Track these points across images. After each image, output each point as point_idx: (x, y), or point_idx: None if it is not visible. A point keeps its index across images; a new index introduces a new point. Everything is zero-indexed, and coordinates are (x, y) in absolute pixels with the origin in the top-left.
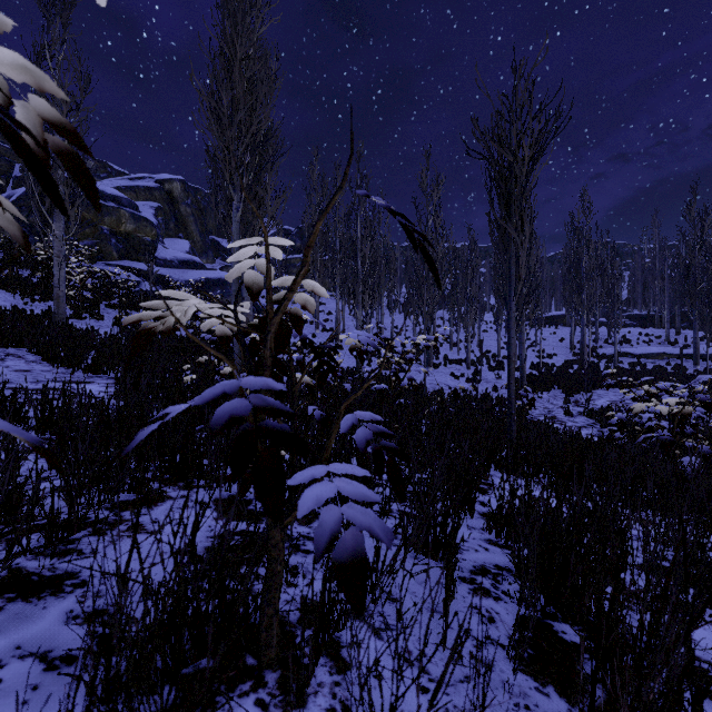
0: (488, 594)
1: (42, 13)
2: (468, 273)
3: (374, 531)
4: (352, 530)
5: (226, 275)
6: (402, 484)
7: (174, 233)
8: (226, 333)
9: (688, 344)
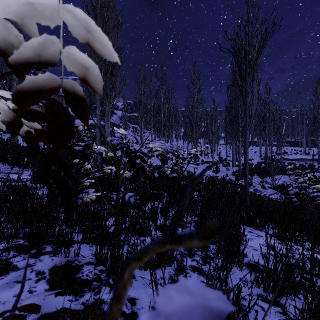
0: None
1: None
2: (213, 121)
3: None
4: None
5: None
6: None
7: None
8: None
9: (314, 154)
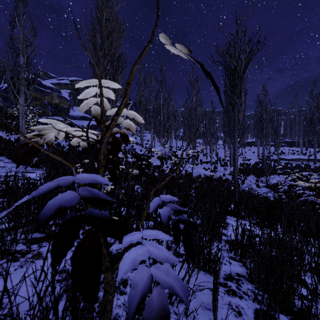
0: (235, 294)
1: (14, 0)
2: (211, 122)
3: (174, 290)
4: (158, 289)
5: (79, 108)
6: (192, 247)
7: (77, 104)
8: (86, 146)
9: (311, 154)
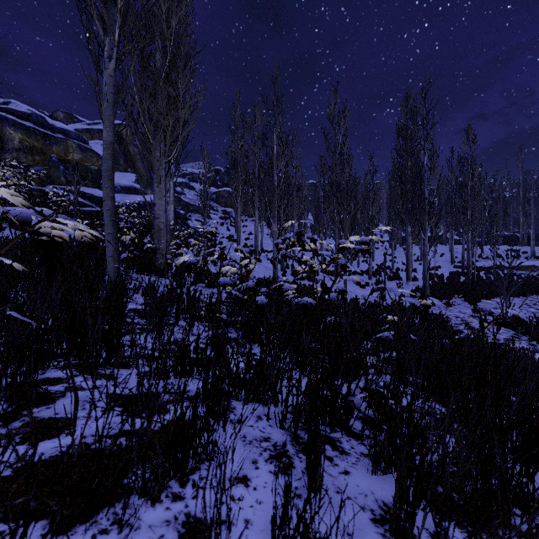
0: None
1: None
2: (370, 195)
3: None
4: None
5: None
6: None
7: (123, 168)
8: None
9: None
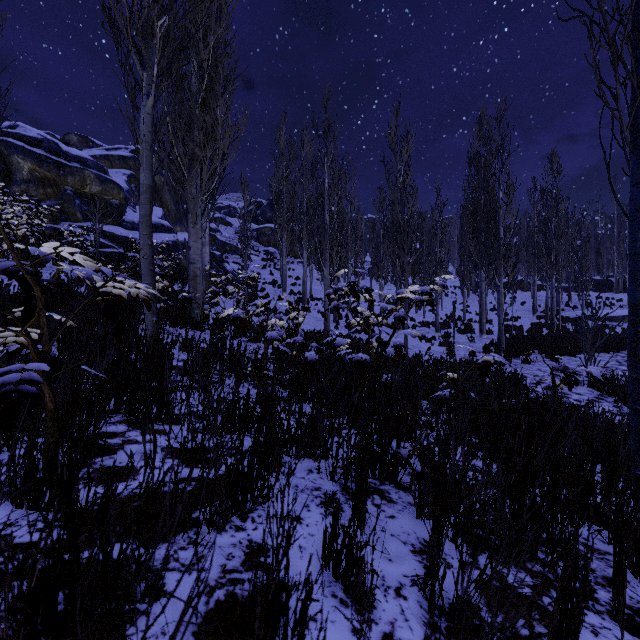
0: None
1: None
2: (438, 233)
3: None
4: None
5: None
6: None
7: None
8: None
9: None
